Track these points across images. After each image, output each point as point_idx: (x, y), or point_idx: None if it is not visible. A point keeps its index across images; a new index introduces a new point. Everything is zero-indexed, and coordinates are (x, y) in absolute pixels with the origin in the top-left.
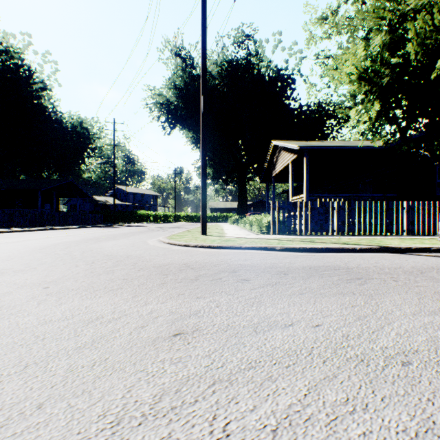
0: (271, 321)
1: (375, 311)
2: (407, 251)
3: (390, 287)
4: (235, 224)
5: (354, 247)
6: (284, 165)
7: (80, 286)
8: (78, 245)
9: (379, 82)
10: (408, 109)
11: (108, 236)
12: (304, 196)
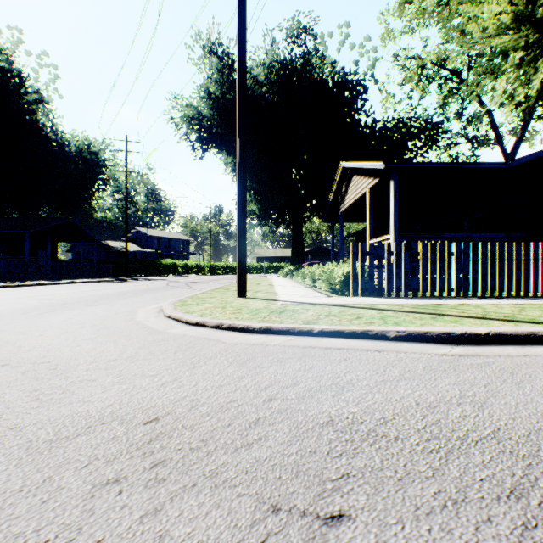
0: None
1: None
2: None
3: None
4: (289, 277)
5: None
6: (358, 195)
7: None
8: None
9: None
10: None
11: (91, 297)
12: (392, 238)
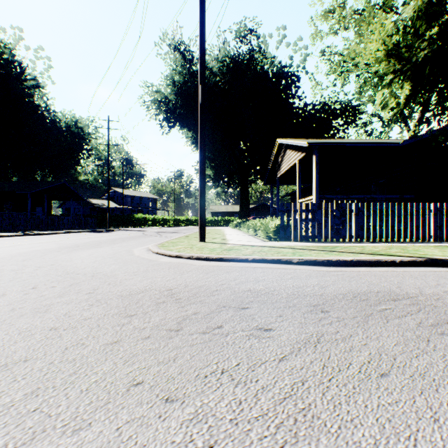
0: None
1: None
2: None
3: None
4: (237, 228)
5: (393, 259)
6: (290, 165)
7: None
8: (42, 256)
9: (413, 58)
10: None
11: (93, 242)
12: (314, 198)
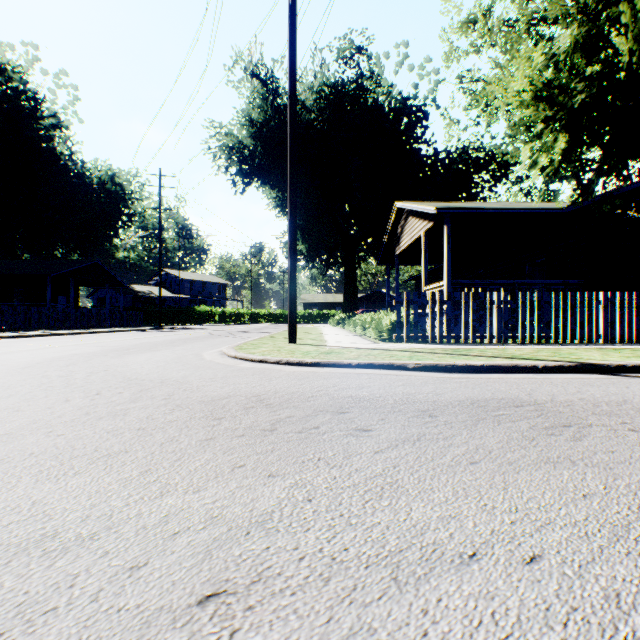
0: (427, 544)
1: (637, 509)
2: (619, 370)
3: (633, 444)
4: (340, 326)
5: (534, 364)
6: (413, 238)
7: (49, 446)
8: (88, 361)
9: (568, 103)
10: (614, 145)
11: (145, 344)
12: (445, 285)
